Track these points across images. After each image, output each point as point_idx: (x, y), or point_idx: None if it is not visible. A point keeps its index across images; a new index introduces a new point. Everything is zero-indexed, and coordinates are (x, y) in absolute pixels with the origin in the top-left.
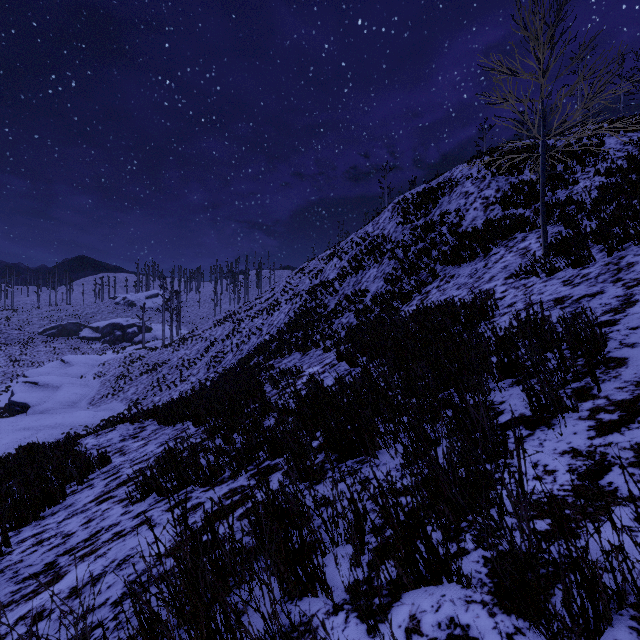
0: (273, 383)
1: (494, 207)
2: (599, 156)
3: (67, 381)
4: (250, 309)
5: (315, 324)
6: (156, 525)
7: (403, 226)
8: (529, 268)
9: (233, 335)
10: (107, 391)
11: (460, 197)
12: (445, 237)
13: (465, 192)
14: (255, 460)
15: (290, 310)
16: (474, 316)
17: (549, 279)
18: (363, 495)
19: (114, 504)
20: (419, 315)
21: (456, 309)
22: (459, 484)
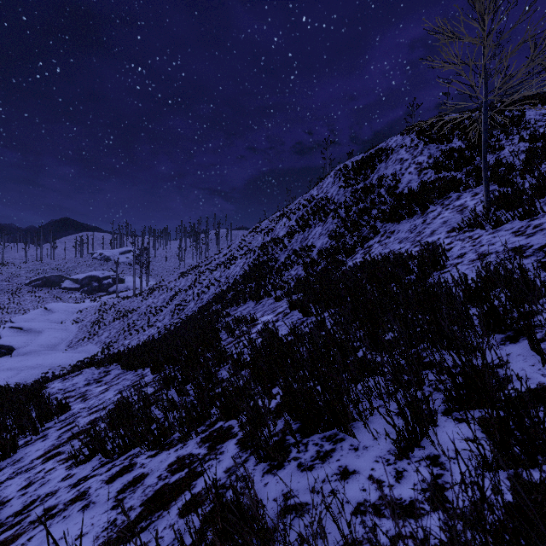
0: (228, 331)
1: (427, 171)
2: (521, 126)
3: (48, 326)
4: (210, 263)
5: (267, 276)
6: (89, 505)
7: (344, 189)
8: (471, 222)
9: (195, 286)
10: (83, 335)
11: (396, 163)
12: (383, 198)
13: (400, 159)
14: (207, 419)
15: (245, 264)
16: (427, 266)
17: (496, 231)
18: (355, 521)
19: (59, 463)
20: (369, 266)
21: (406, 260)
22: (539, 539)
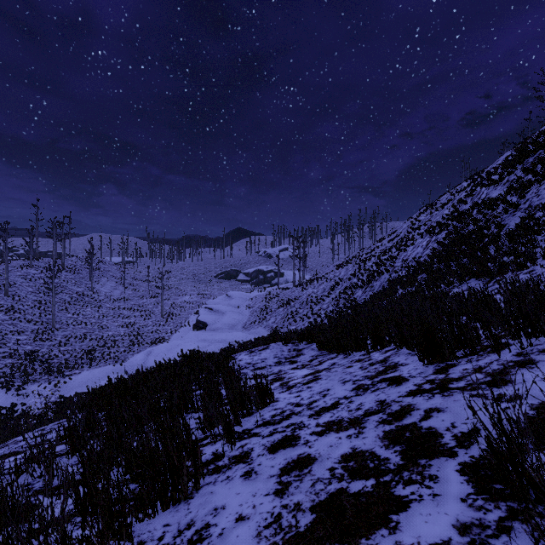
0: None
1: None
2: None
3: (229, 309)
4: (372, 251)
5: (486, 248)
6: None
7: None
8: None
9: (360, 273)
10: (254, 319)
11: None
12: None
13: None
14: None
15: (429, 242)
16: None
17: None
18: None
19: None
20: None
21: None
22: None
